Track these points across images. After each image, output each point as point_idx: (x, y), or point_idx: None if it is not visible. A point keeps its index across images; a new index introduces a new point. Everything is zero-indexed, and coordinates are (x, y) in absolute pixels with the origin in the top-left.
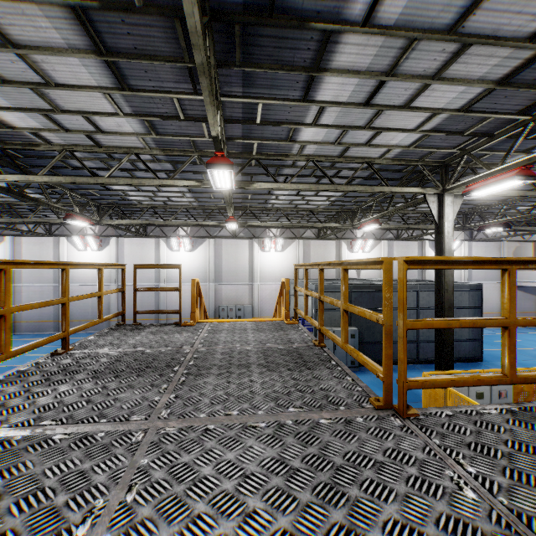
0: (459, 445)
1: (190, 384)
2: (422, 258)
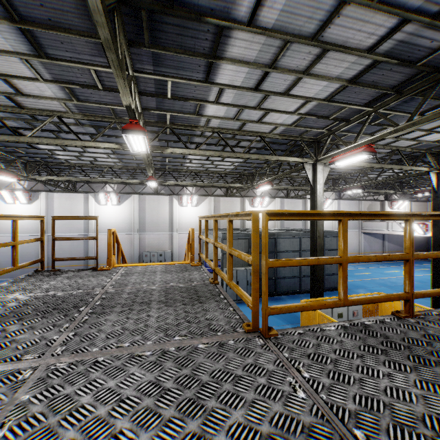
0: (302, 357)
1: (91, 322)
2: (279, 211)
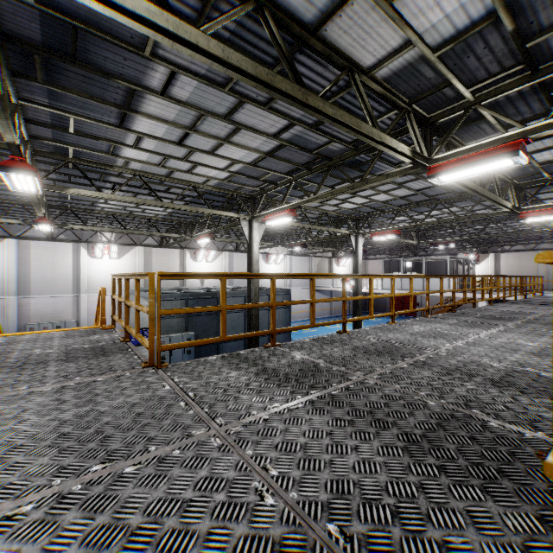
0: (180, 373)
1: None
2: (169, 273)
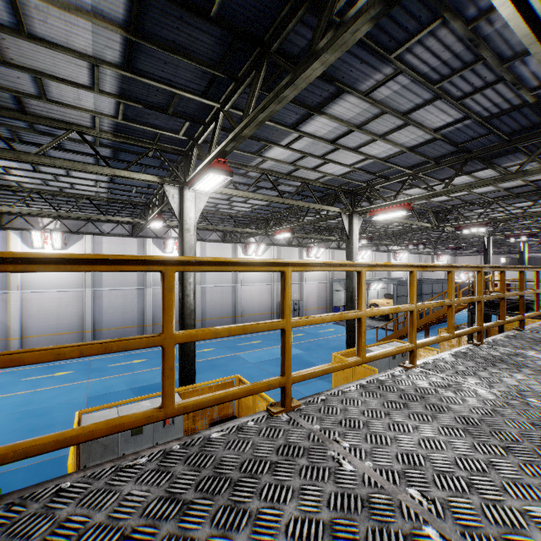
0: None
1: None
2: None
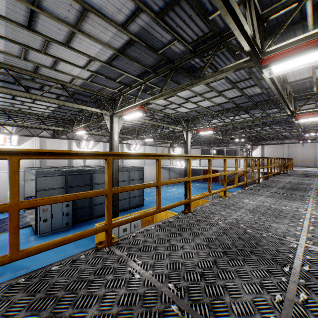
0: None
1: None
2: None
